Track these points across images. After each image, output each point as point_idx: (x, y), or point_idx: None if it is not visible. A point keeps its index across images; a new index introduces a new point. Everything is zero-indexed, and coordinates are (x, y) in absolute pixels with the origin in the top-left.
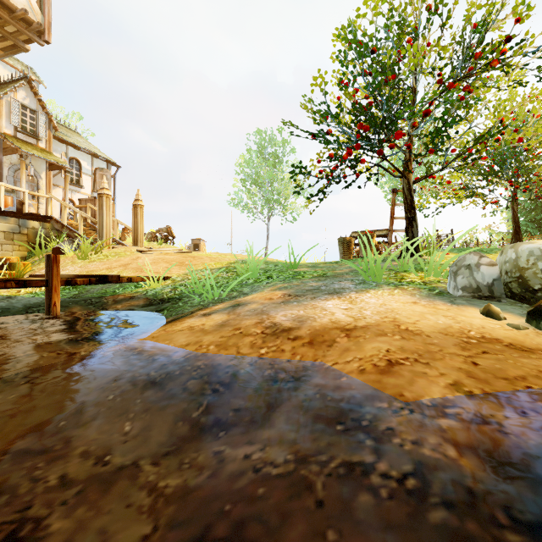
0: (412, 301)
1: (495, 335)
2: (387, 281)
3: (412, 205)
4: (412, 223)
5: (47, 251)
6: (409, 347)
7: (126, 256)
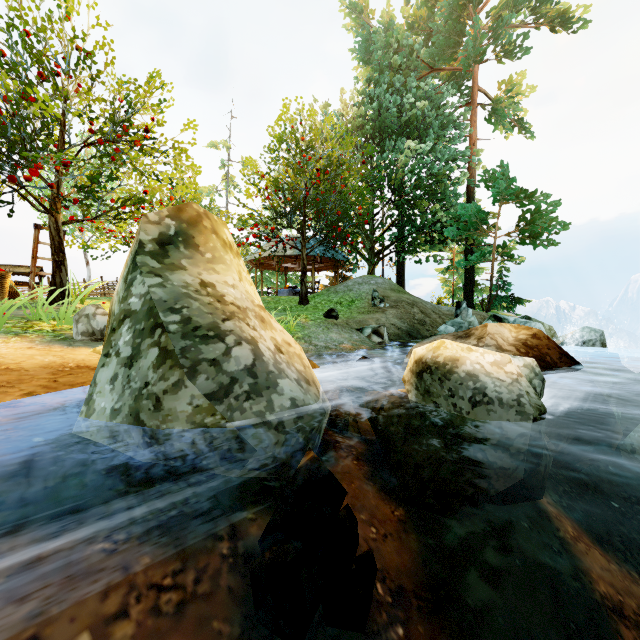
0: (27, 347)
1: (89, 364)
2: (9, 330)
3: (61, 247)
4: (60, 267)
5: None
6: (1, 379)
7: None
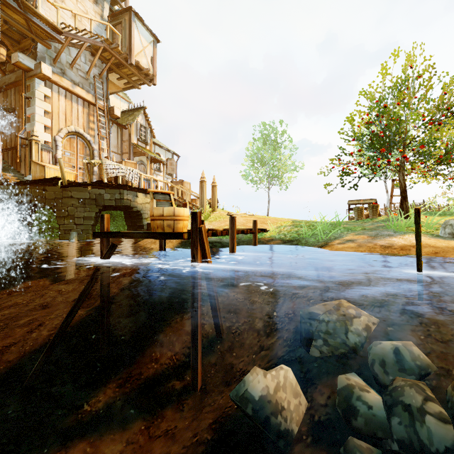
0: (427, 239)
1: None
2: (407, 231)
3: (405, 189)
4: (405, 199)
5: None
6: (438, 250)
7: (226, 218)
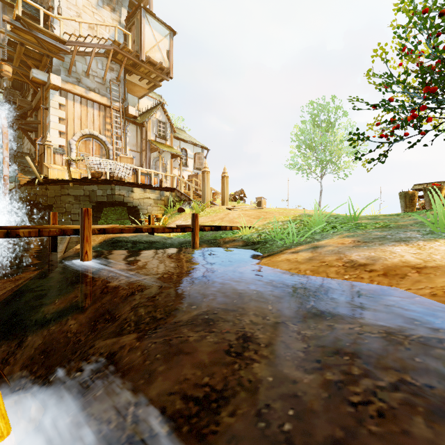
0: None
1: None
2: None
3: None
4: None
5: (173, 210)
6: None
7: (220, 212)
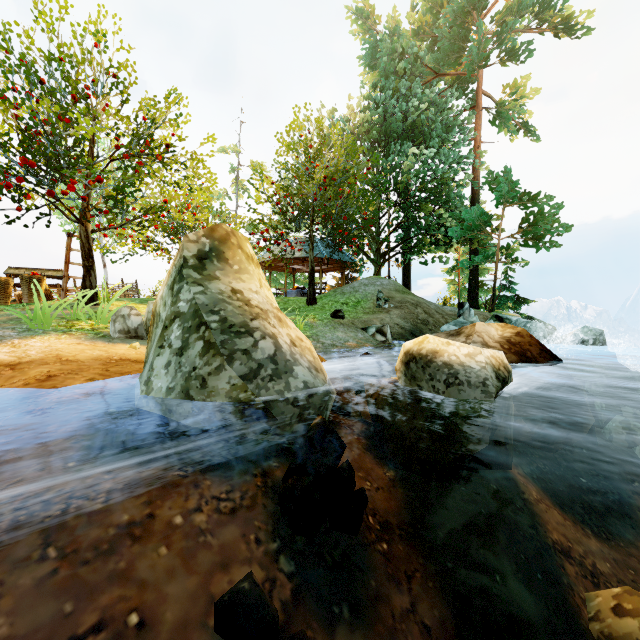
0: (77, 343)
1: (129, 357)
2: (56, 328)
3: (90, 254)
4: (90, 271)
5: None
6: (66, 368)
7: None
